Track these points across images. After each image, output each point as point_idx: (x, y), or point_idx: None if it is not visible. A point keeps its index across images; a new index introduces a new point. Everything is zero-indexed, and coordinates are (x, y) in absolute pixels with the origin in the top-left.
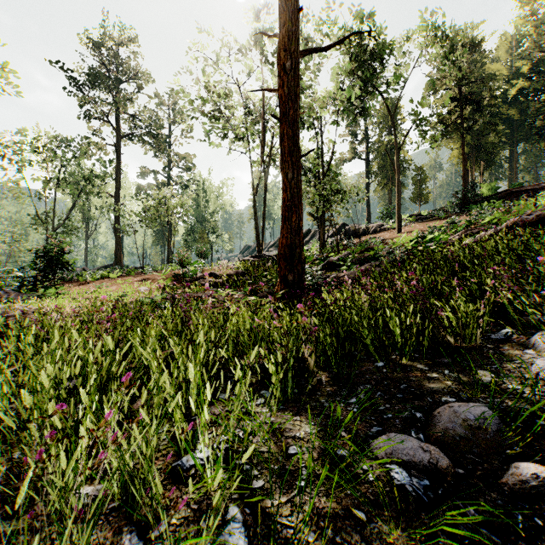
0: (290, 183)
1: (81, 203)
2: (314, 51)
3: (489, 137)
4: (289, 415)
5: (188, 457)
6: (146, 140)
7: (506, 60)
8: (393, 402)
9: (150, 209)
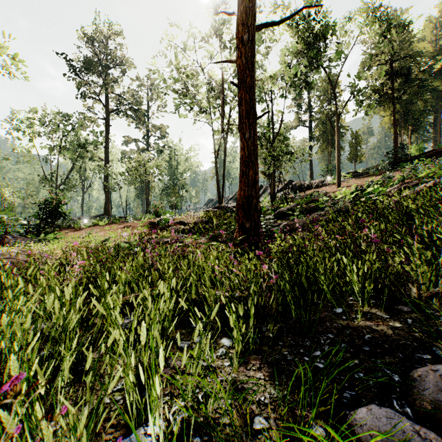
0: (247, 142)
1: (78, 166)
2: (268, 25)
3: (416, 105)
4: (252, 371)
5: (138, 433)
6: (129, 115)
7: (430, 39)
8: (361, 357)
9: (132, 169)
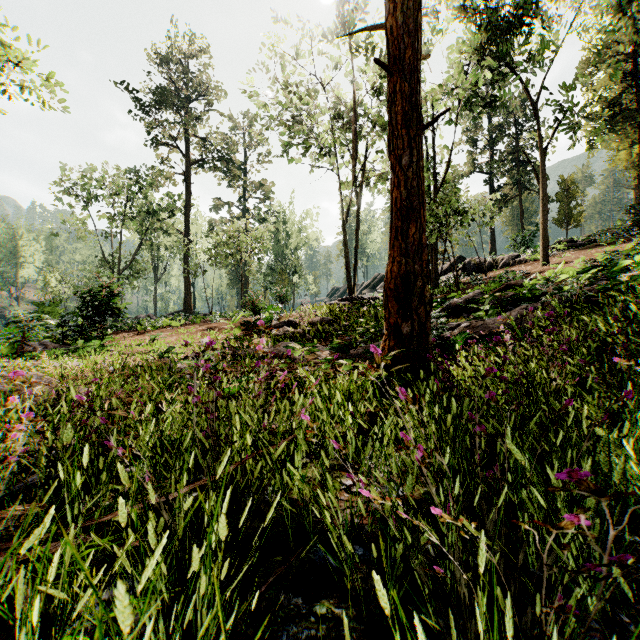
0: (405, 173)
1: (149, 242)
2: None
3: None
4: None
5: None
6: (219, 167)
7: None
8: None
9: (220, 244)
